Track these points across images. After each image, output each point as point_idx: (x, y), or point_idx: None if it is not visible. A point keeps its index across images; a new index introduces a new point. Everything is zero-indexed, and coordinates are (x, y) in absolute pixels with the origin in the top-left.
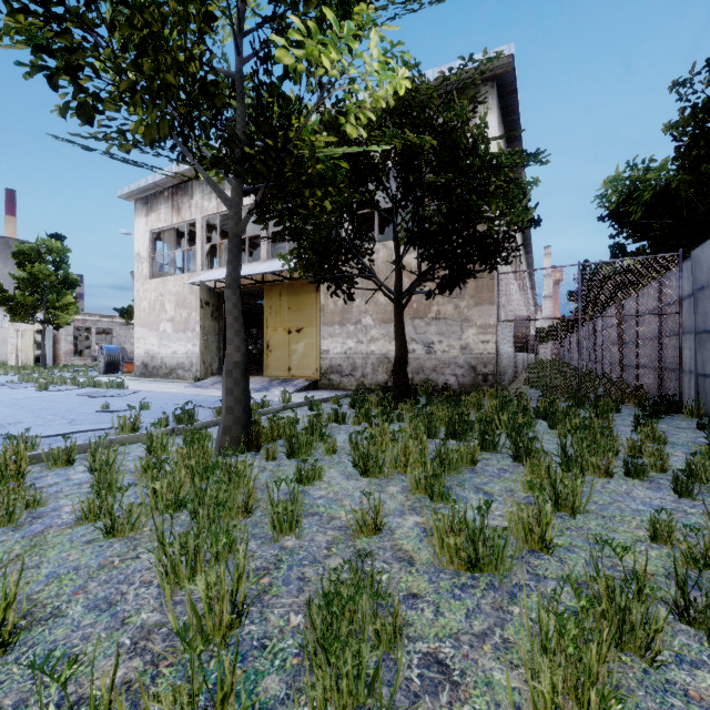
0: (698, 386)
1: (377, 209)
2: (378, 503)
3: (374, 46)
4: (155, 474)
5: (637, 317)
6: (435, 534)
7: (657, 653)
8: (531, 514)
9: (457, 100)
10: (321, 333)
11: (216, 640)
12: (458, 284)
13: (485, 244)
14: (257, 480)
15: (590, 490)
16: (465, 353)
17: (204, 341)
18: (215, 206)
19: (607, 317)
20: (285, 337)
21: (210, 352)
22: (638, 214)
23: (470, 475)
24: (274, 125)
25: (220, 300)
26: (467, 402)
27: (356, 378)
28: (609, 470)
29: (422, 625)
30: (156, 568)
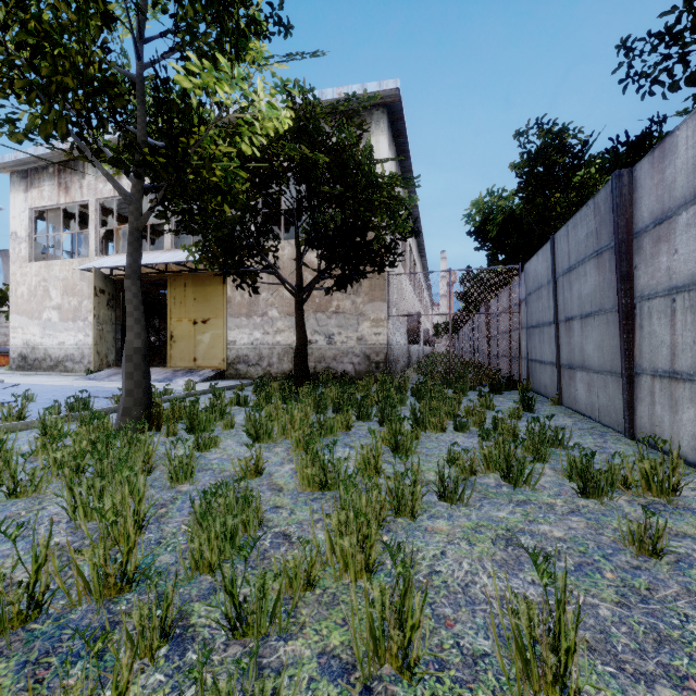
0: (529, 369)
1: (279, 211)
2: (259, 452)
3: (261, 89)
4: (55, 448)
5: (497, 315)
6: (297, 467)
7: (416, 513)
8: (370, 451)
9: (346, 126)
10: (228, 324)
11: (121, 544)
12: (350, 283)
13: (370, 250)
14: (158, 451)
15: (419, 437)
16: (361, 343)
17: (99, 330)
18: (112, 189)
19: (480, 315)
20: (190, 328)
21: (105, 342)
22: (494, 232)
23: (344, 437)
24: (176, 128)
25: (117, 288)
26: (358, 385)
27: (263, 368)
28: (443, 427)
29: (279, 520)
30: (68, 502)
